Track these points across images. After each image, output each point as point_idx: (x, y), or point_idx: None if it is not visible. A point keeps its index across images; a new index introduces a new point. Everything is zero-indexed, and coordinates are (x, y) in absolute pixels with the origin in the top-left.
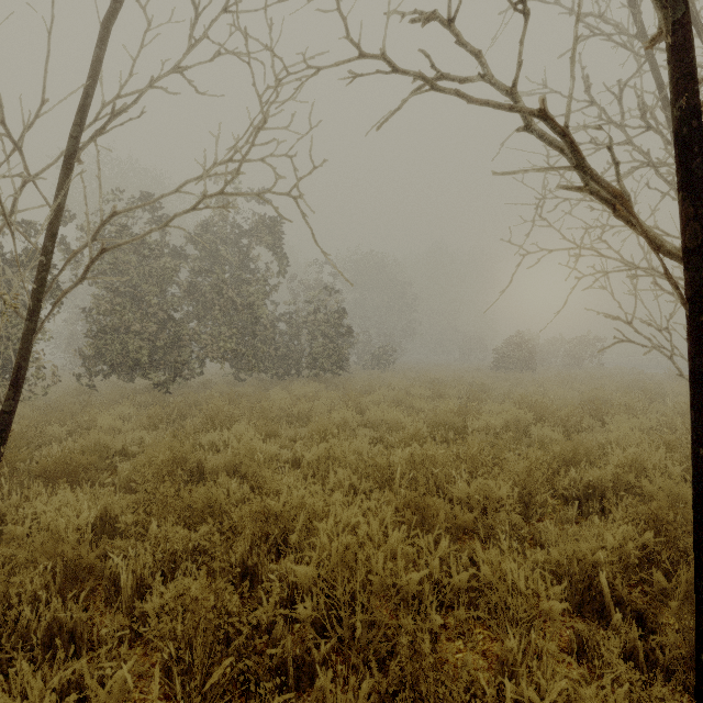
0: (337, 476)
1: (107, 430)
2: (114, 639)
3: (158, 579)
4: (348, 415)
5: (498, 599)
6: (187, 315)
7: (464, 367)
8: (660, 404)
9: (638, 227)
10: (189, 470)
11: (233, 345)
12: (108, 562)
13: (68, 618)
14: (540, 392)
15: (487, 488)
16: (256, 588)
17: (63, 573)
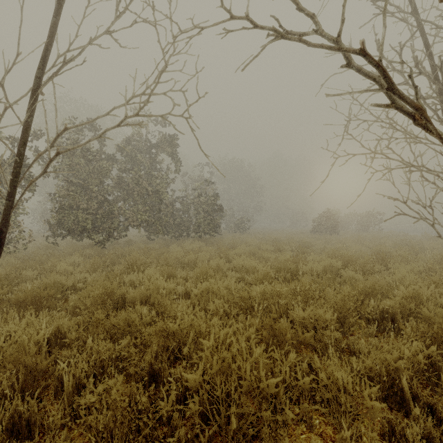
0: (215, 304)
1: (63, 272)
2: (58, 426)
3: (91, 380)
4: (221, 263)
5: (331, 397)
6: (116, 198)
7: (293, 231)
8: (423, 255)
9: (434, 131)
10: (116, 300)
11: (146, 217)
12: (57, 367)
13: (25, 411)
14: (344, 247)
15: (316, 313)
16: (159, 384)
17: (24, 376)
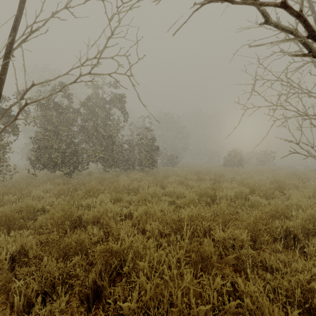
0: (151, 226)
1: (36, 197)
2: None
3: (40, 299)
4: (157, 190)
5: None
6: (80, 141)
7: (210, 165)
8: (309, 184)
9: None
10: (73, 220)
11: (102, 155)
12: (13, 285)
13: None
14: (248, 177)
15: (234, 234)
16: (102, 299)
17: None
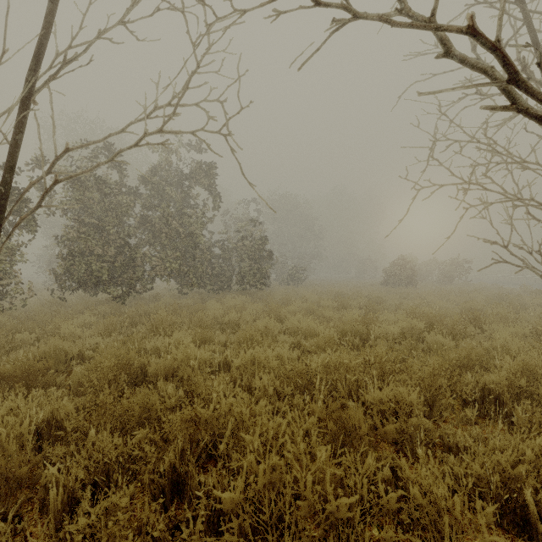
0: (262, 381)
1: (68, 336)
2: None
3: (89, 492)
4: (270, 324)
5: (428, 522)
6: (140, 242)
7: (360, 283)
8: (526, 314)
9: None
10: (133, 373)
11: (177, 266)
12: (44, 472)
13: None
14: (424, 303)
15: (398, 394)
16: (186, 495)
17: None
